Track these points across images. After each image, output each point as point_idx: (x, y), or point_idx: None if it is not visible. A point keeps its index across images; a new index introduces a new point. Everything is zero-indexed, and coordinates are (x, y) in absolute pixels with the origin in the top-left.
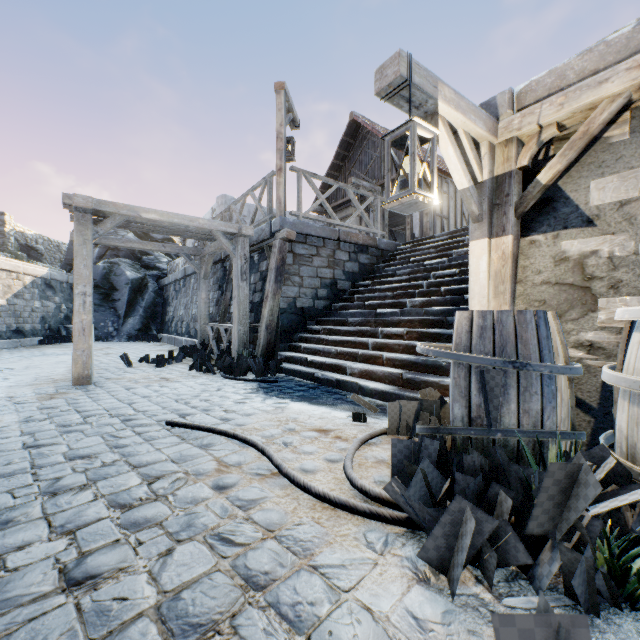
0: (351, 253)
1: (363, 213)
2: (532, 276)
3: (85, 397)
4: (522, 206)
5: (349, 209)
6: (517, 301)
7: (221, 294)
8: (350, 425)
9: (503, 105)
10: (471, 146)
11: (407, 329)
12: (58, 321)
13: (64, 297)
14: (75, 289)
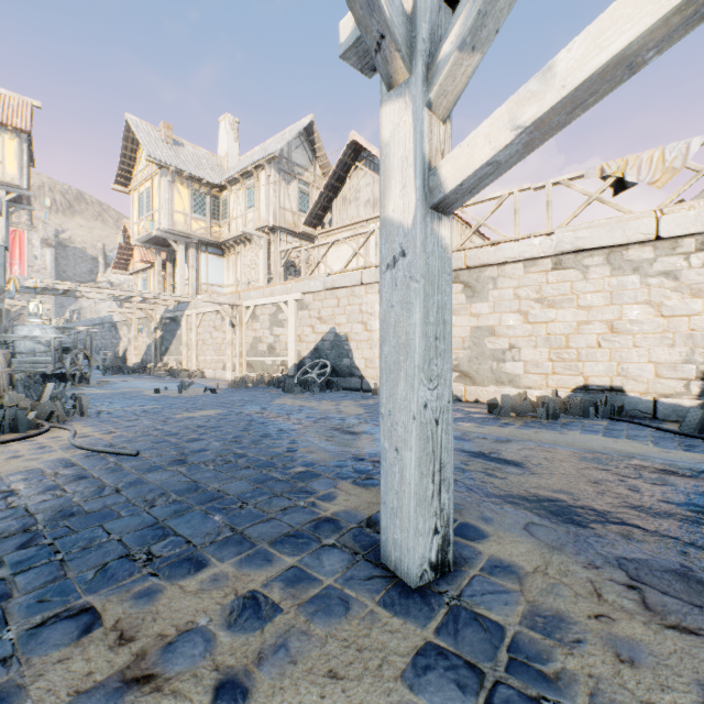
0: None
1: None
2: None
3: (292, 495)
4: None
5: None
6: None
7: None
8: None
9: None
10: None
11: None
12: None
13: None
14: None
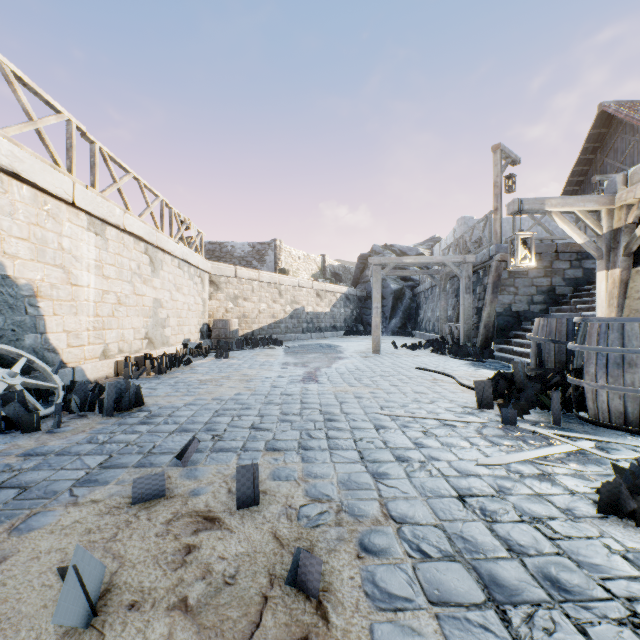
0: (572, 261)
1: None
2: (633, 294)
3: (379, 358)
4: (626, 250)
5: None
6: (624, 310)
7: (456, 301)
8: None
9: (619, 183)
10: (587, 217)
11: None
12: (351, 321)
13: (354, 305)
14: (373, 305)
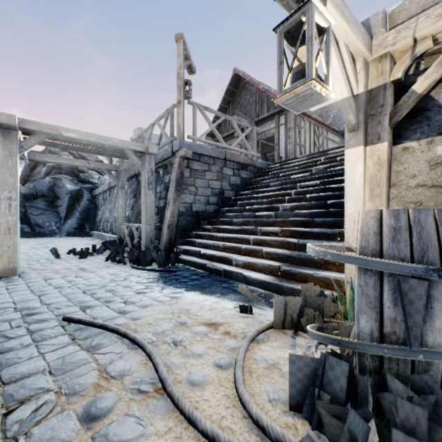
0: (235, 170)
1: (244, 139)
2: (406, 180)
3: (3, 289)
4: (397, 115)
5: (232, 140)
6: (391, 203)
7: (135, 201)
8: (237, 317)
9: (376, 25)
10: (350, 59)
11: (281, 228)
12: None
13: None
14: (1, 194)
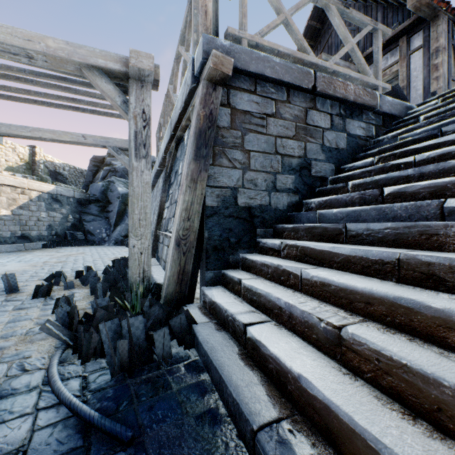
0: (334, 117)
1: (355, 50)
2: None
3: None
4: None
5: None
6: None
7: None
8: None
9: None
10: None
11: None
12: (65, 228)
13: (71, 209)
14: None
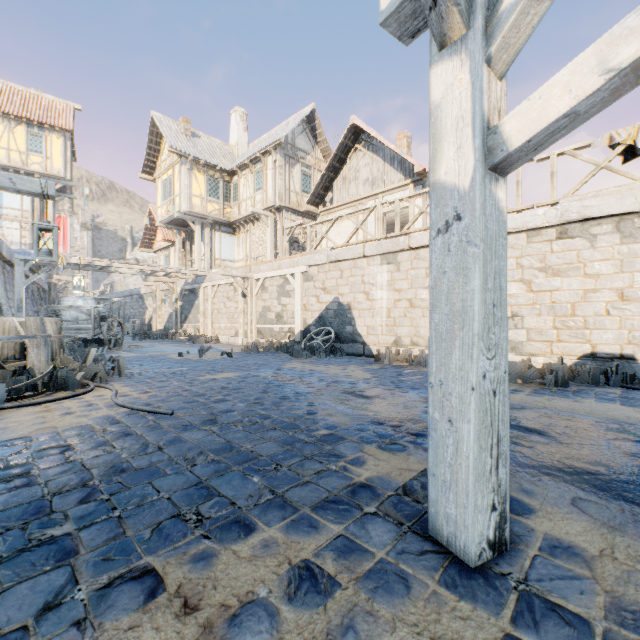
0: None
1: None
2: None
3: (323, 458)
4: None
5: None
6: None
7: None
8: (10, 415)
9: None
10: None
11: None
12: None
13: None
14: None
